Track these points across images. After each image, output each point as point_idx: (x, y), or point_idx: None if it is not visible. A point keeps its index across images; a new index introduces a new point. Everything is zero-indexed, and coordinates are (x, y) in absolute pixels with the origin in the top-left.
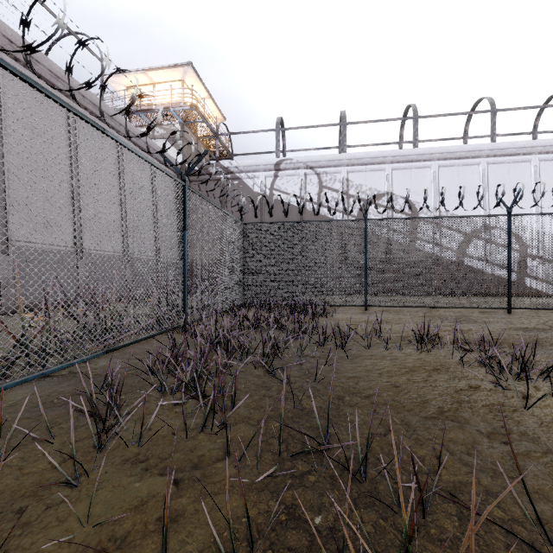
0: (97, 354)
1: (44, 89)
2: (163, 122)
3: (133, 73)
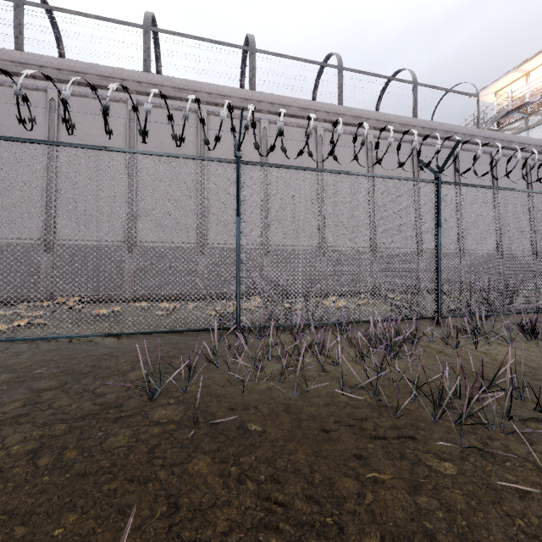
0: (509, 313)
1: (486, 186)
2: (540, 107)
3: (502, 77)
